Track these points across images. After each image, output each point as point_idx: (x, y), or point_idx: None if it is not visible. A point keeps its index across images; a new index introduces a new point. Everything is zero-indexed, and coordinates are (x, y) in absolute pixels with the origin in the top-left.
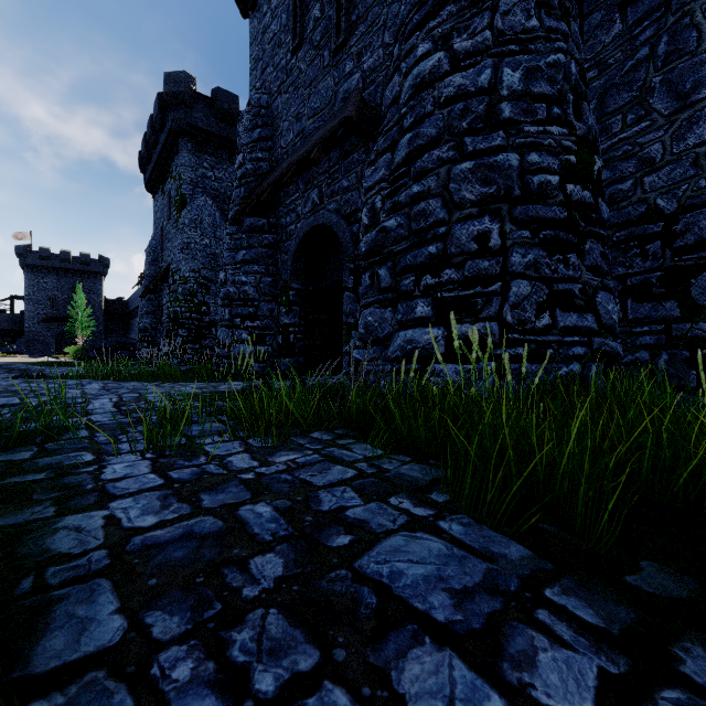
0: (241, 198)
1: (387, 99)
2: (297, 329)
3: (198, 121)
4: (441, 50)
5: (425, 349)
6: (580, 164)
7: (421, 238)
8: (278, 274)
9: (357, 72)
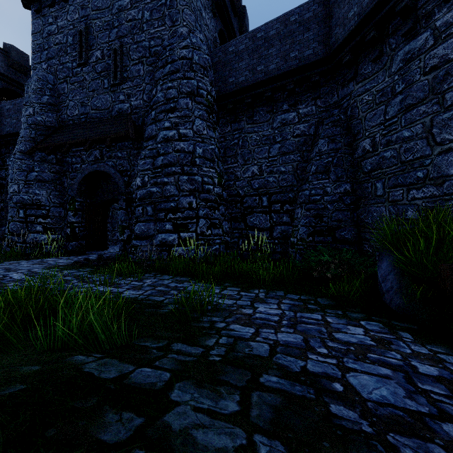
0: (31, 136)
1: (149, 133)
2: (80, 224)
3: None
4: (175, 128)
5: (170, 242)
6: (219, 182)
7: (167, 199)
8: (64, 190)
9: (128, 103)
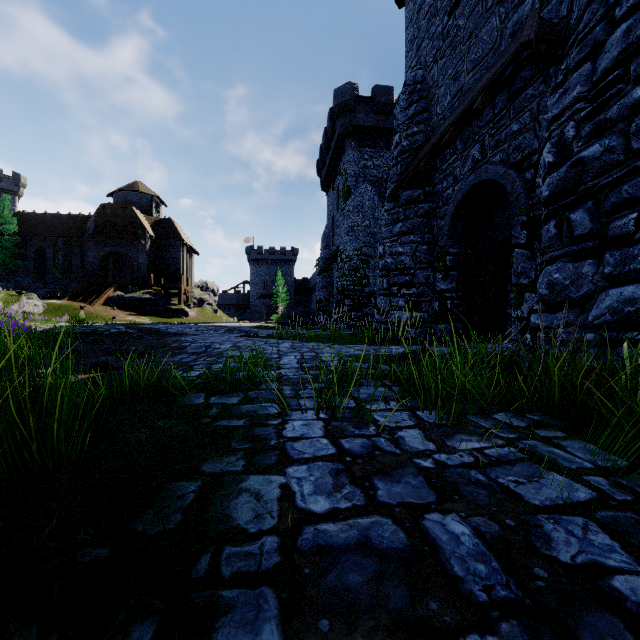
0: (397, 174)
1: None
2: (454, 294)
3: (359, 121)
4: None
5: None
6: None
7: None
8: (434, 241)
9: None
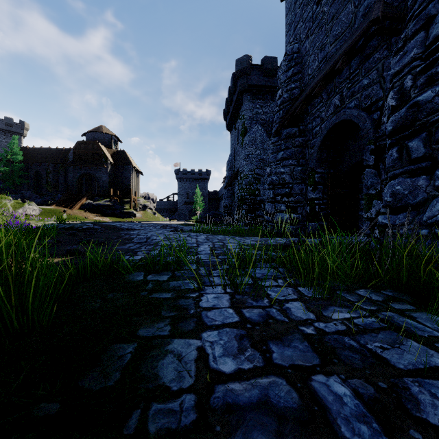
0: (280, 118)
1: None
2: (320, 201)
3: (253, 81)
4: None
5: None
6: None
7: None
8: (306, 164)
9: None
